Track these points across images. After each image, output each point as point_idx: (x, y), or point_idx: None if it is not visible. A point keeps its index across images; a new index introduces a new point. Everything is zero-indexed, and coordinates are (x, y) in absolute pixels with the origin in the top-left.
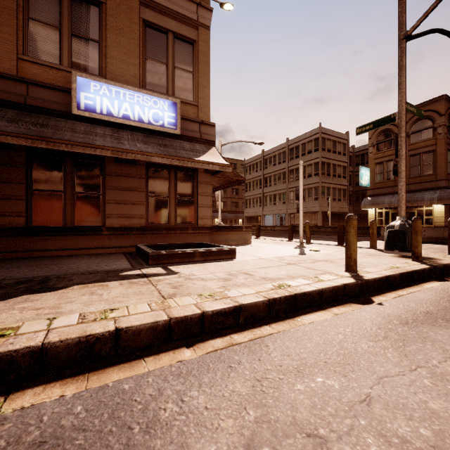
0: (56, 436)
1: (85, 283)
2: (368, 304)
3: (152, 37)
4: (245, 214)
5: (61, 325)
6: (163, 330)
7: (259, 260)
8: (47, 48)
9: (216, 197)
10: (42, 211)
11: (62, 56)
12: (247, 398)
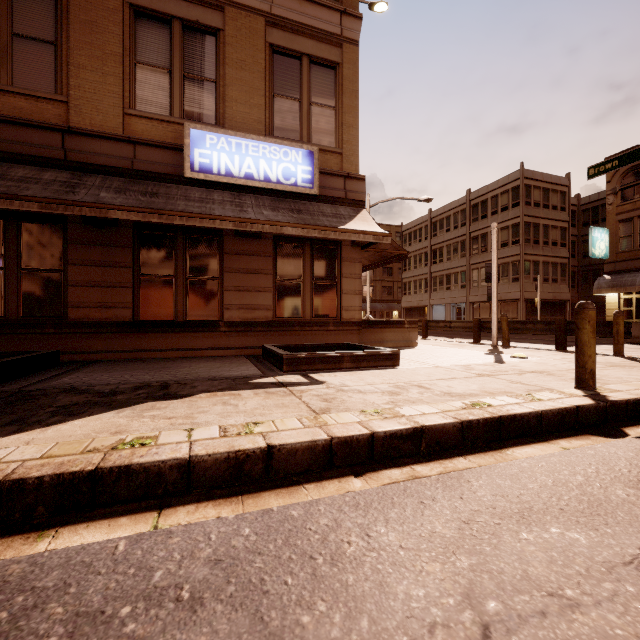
0: (231, 556)
1: (212, 391)
2: (619, 437)
3: (282, 66)
4: (403, 303)
5: (203, 438)
6: (323, 452)
7: (434, 369)
8: (156, 97)
9: (363, 281)
10: (150, 301)
11: (173, 105)
12: (453, 541)
